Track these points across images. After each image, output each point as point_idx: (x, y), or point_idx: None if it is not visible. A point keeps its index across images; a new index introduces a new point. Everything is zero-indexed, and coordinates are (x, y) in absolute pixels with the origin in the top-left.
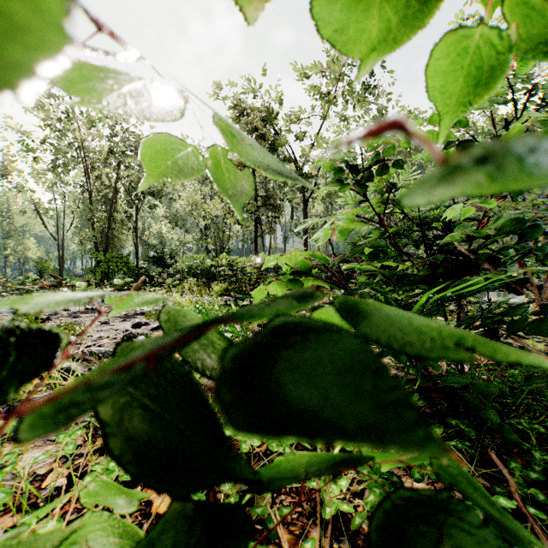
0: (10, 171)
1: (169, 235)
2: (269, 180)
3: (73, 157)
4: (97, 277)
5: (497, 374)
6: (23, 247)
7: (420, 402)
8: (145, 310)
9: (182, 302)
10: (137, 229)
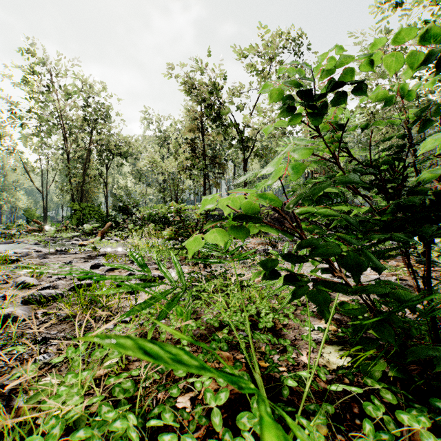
0: (3, 136)
1: (133, 189)
2: (215, 143)
3: (54, 124)
4: (73, 223)
5: (439, 319)
6: (15, 199)
7: (391, 372)
8: (107, 251)
9: (140, 245)
10: (107, 183)
